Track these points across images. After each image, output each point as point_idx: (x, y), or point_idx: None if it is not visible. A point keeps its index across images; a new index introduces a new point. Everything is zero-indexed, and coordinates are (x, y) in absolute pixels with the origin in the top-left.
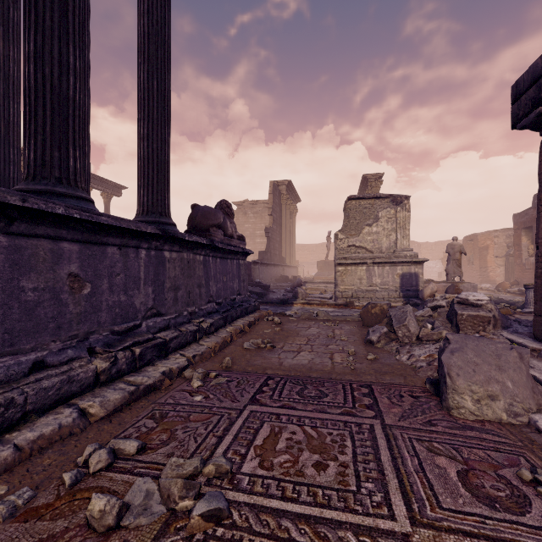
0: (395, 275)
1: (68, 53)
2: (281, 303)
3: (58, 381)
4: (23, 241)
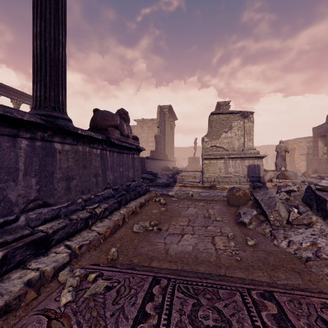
0: (243, 166)
1: None
2: (165, 186)
3: None
4: None
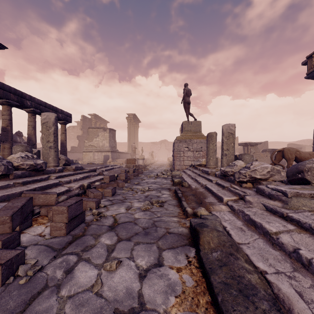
0: (102, 156)
1: None
2: None
3: None
4: None
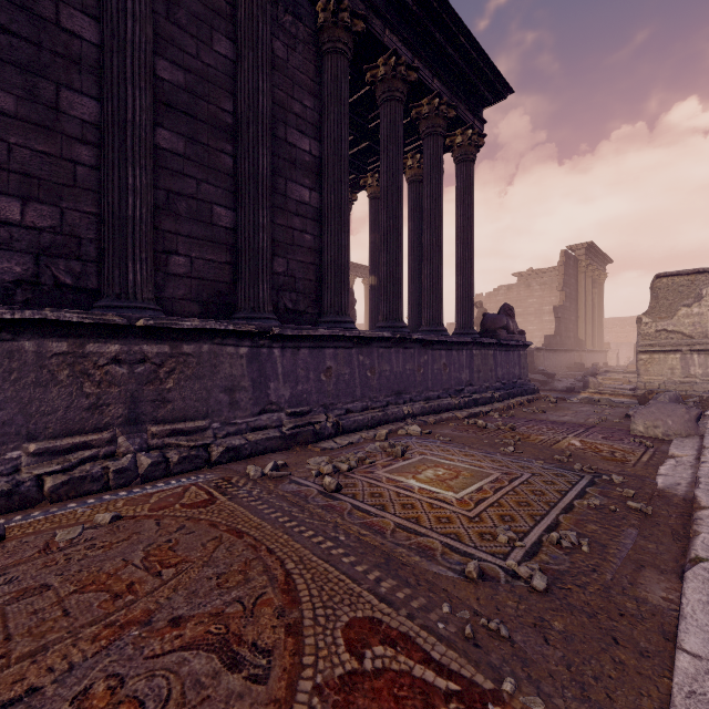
0: None
1: (440, 270)
2: (566, 391)
3: (447, 403)
4: (434, 352)
